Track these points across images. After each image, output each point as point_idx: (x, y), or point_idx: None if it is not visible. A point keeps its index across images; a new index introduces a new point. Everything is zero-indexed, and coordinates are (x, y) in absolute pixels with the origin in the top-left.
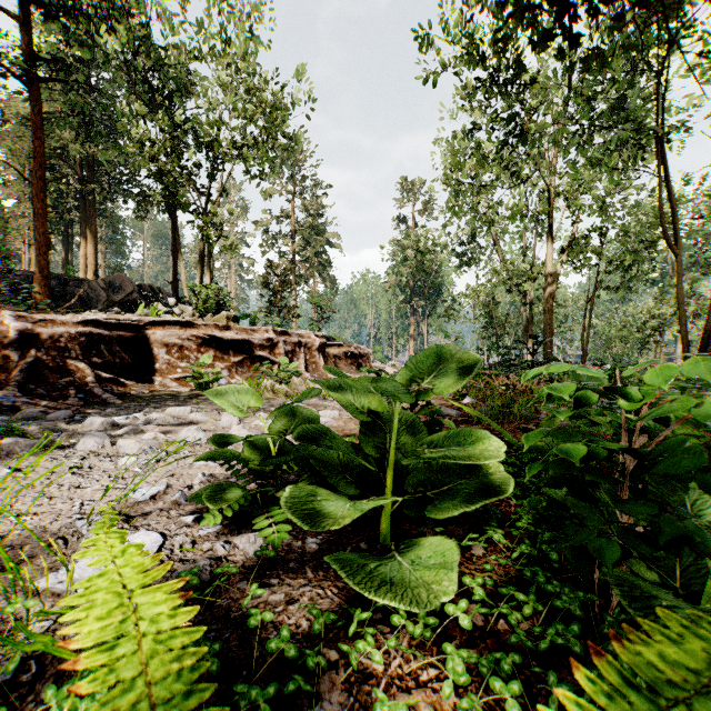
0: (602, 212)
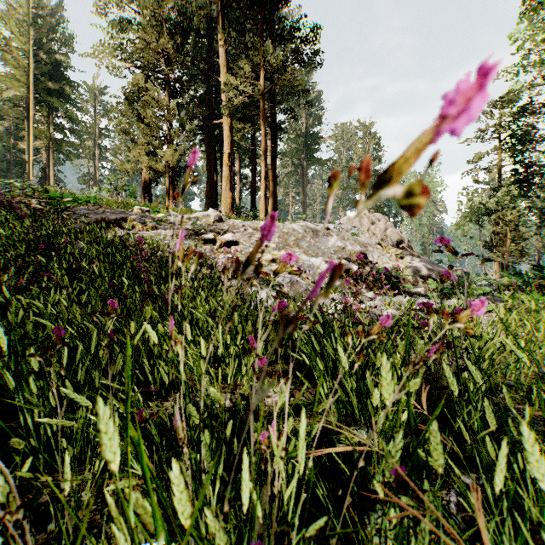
0: None
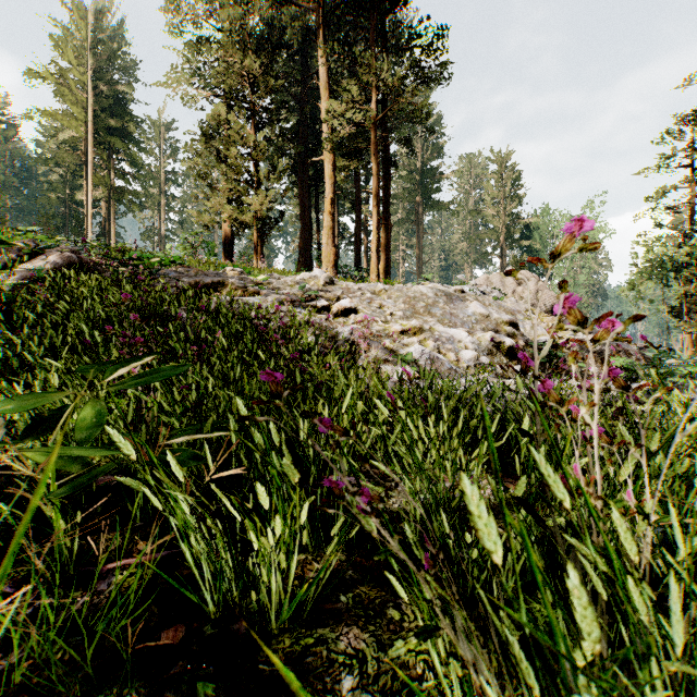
0: None
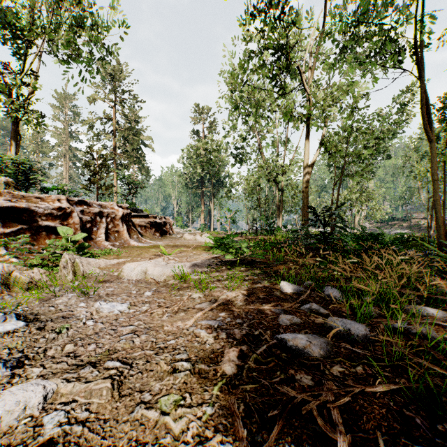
0: (348, 117)
